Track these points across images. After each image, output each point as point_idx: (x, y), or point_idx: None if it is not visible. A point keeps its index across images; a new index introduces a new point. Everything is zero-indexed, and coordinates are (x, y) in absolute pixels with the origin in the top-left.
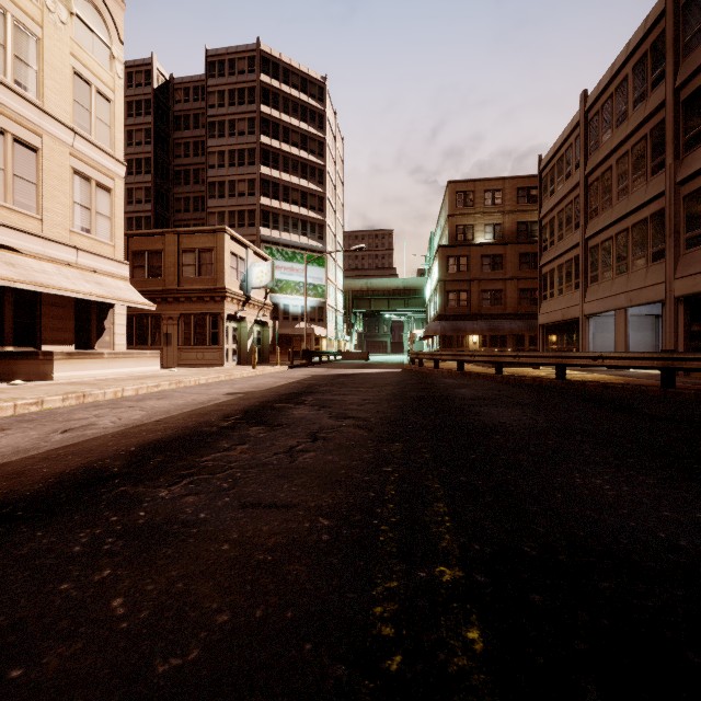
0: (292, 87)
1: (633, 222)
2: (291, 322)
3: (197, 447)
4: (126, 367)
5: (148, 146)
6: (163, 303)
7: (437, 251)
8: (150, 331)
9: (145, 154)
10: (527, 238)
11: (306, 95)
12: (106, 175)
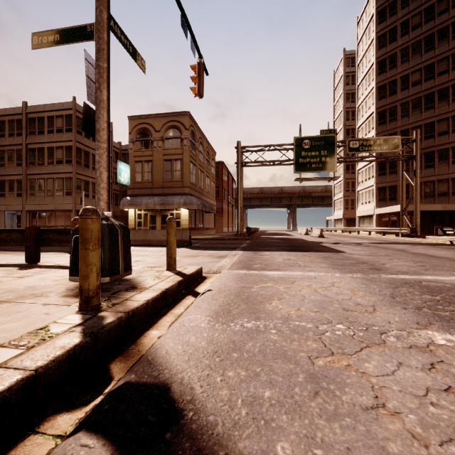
0: None
1: (9, 179)
2: None
3: None
4: None
5: None
6: None
7: None
8: None
9: None
10: None
11: None
12: None
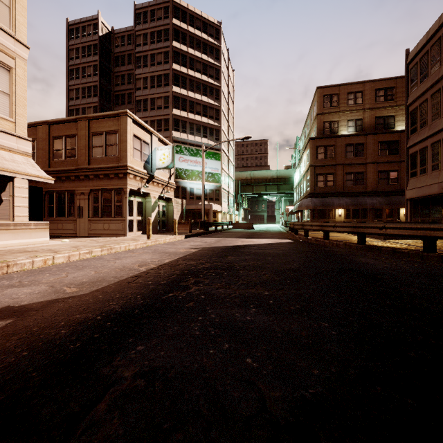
0: (196, 28)
1: None
2: (196, 201)
3: None
4: None
5: (95, 77)
6: (76, 181)
7: (308, 143)
8: (66, 205)
9: (93, 83)
10: (384, 129)
11: (206, 35)
12: (4, 53)
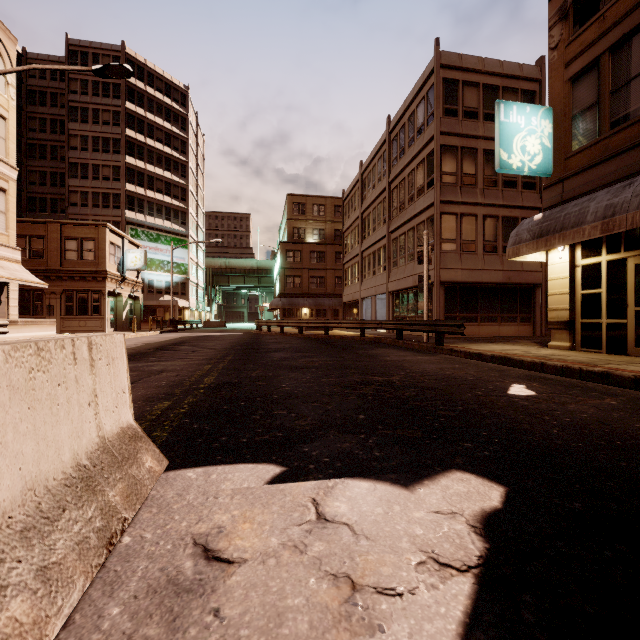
0: (157, 90)
1: (378, 248)
2: (156, 295)
3: (149, 354)
4: (33, 332)
5: None
6: (46, 281)
7: (279, 245)
8: (32, 303)
9: None
10: (341, 241)
11: (170, 99)
12: (2, 179)
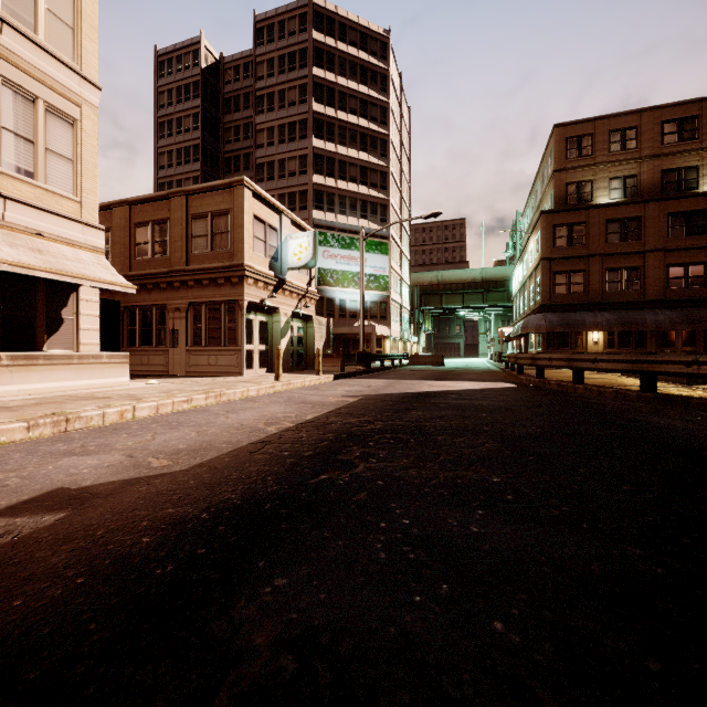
0: (350, 44)
1: None
2: (349, 320)
3: None
4: (55, 380)
5: (196, 132)
6: (169, 290)
7: (538, 220)
8: (154, 327)
9: (193, 141)
10: (678, 191)
11: (366, 53)
12: (66, 98)
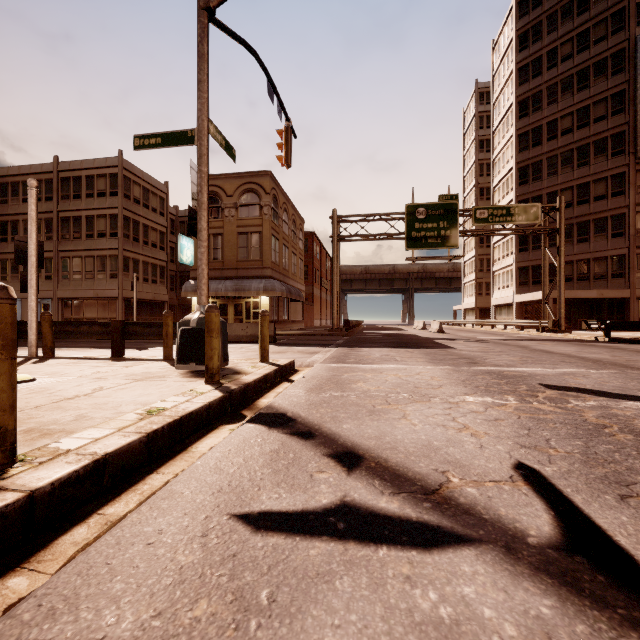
0: None
1: None
2: None
3: None
4: None
5: None
6: None
7: None
8: None
9: None
10: None
11: None
12: None
